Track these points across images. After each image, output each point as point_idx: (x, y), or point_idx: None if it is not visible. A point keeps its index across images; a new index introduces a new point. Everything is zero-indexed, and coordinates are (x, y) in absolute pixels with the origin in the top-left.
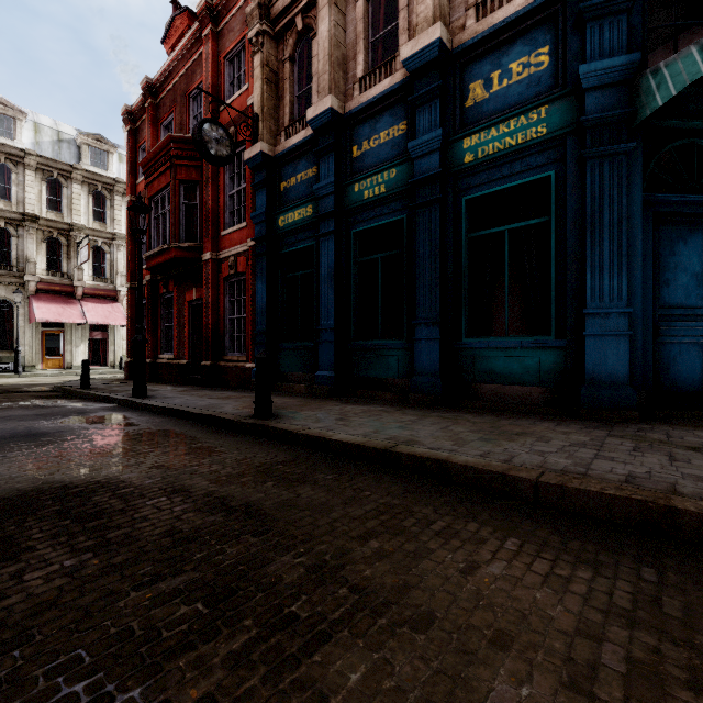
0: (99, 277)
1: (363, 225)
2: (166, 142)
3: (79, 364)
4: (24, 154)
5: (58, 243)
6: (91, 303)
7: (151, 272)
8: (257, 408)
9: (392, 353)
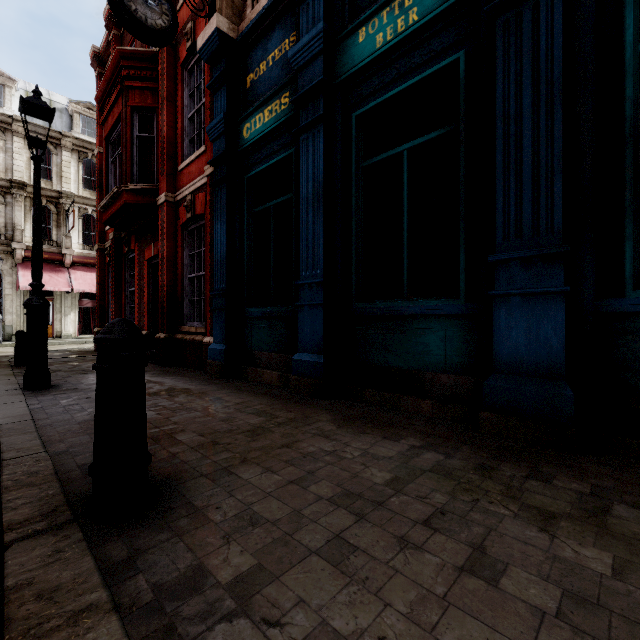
0: (89, 245)
1: (372, 100)
2: (115, 60)
3: (69, 332)
4: (12, 120)
5: (48, 211)
6: (80, 271)
7: (114, 229)
8: (94, 486)
9: (432, 323)
